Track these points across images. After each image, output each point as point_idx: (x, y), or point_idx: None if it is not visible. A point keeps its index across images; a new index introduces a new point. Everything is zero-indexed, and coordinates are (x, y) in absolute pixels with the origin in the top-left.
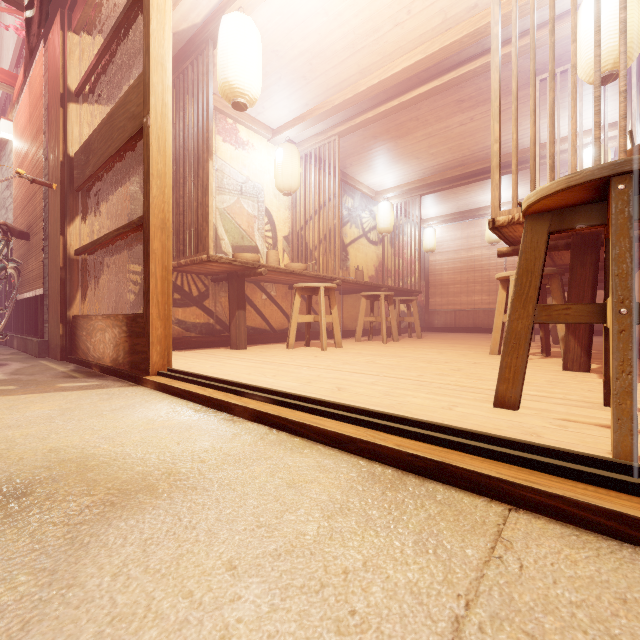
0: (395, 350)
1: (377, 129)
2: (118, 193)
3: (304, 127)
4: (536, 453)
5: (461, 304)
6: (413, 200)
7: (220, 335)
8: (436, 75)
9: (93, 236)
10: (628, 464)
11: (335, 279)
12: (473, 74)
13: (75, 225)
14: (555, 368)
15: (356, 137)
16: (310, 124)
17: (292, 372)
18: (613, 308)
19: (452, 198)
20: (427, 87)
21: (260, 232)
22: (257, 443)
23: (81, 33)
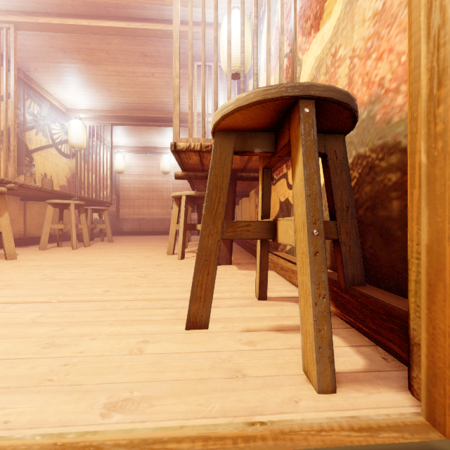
0: (84, 257)
1: (66, 43)
2: None
3: None
4: None
5: (144, 214)
6: (105, 127)
7: None
8: (125, 18)
9: None
10: None
11: (9, 182)
12: (155, 34)
13: None
14: None
15: (41, 40)
16: None
17: None
18: (308, 229)
19: (137, 134)
20: (117, 24)
21: None
22: None
23: None
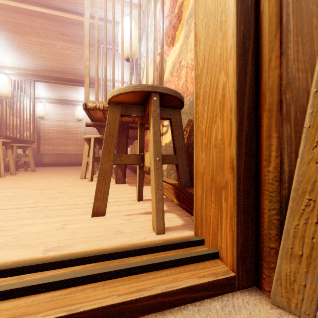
0: (12, 182)
1: None
2: None
3: None
4: (132, 255)
5: (61, 150)
6: (28, 82)
7: None
8: (47, 6)
9: None
10: (174, 243)
11: None
12: (71, 21)
13: None
14: (112, 183)
15: None
16: None
17: None
18: (154, 157)
19: (56, 90)
20: (40, 9)
21: None
22: None
23: None
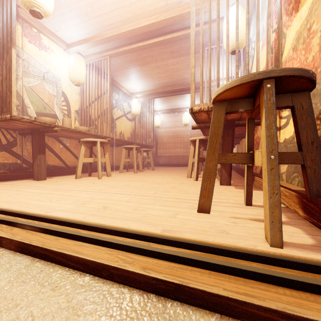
0: (141, 177)
1: (131, 58)
2: None
3: (88, 46)
4: (239, 257)
5: (172, 153)
6: (150, 100)
7: (26, 171)
8: (162, 34)
9: None
10: (297, 261)
11: (107, 137)
12: (179, 38)
13: None
14: (216, 184)
15: (120, 60)
16: (92, 45)
17: (73, 196)
18: (267, 155)
19: (168, 101)
20: (157, 39)
21: (58, 106)
22: (8, 284)
23: None
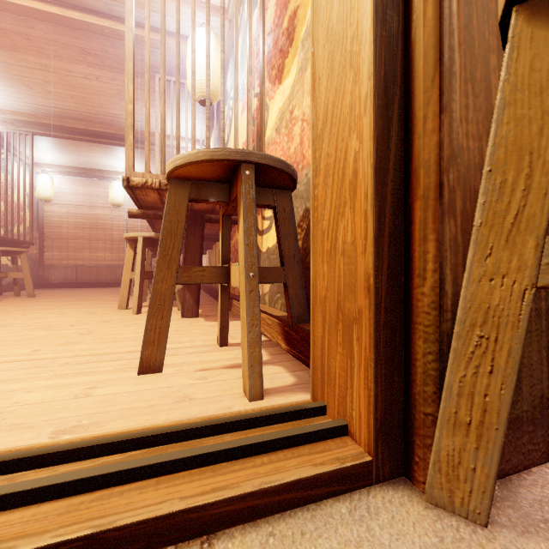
0: None
1: None
2: None
3: None
4: (207, 434)
5: (84, 259)
6: (22, 135)
7: None
8: (56, 1)
9: None
10: (276, 413)
11: None
12: (101, 31)
13: None
14: (175, 317)
15: None
16: None
17: None
18: (246, 272)
19: (74, 151)
20: (44, 7)
21: None
22: None
23: None
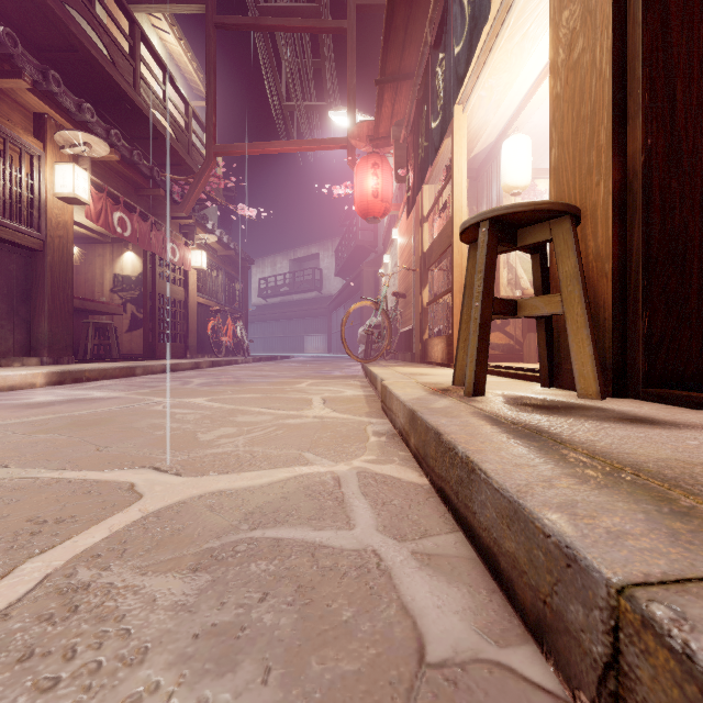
0: None
1: None
2: (448, 264)
3: None
4: None
5: None
6: None
7: (518, 353)
8: None
9: (434, 293)
10: None
11: None
12: None
13: (426, 289)
14: None
15: None
16: None
17: None
18: None
19: None
20: None
21: None
22: None
23: (429, 183)
